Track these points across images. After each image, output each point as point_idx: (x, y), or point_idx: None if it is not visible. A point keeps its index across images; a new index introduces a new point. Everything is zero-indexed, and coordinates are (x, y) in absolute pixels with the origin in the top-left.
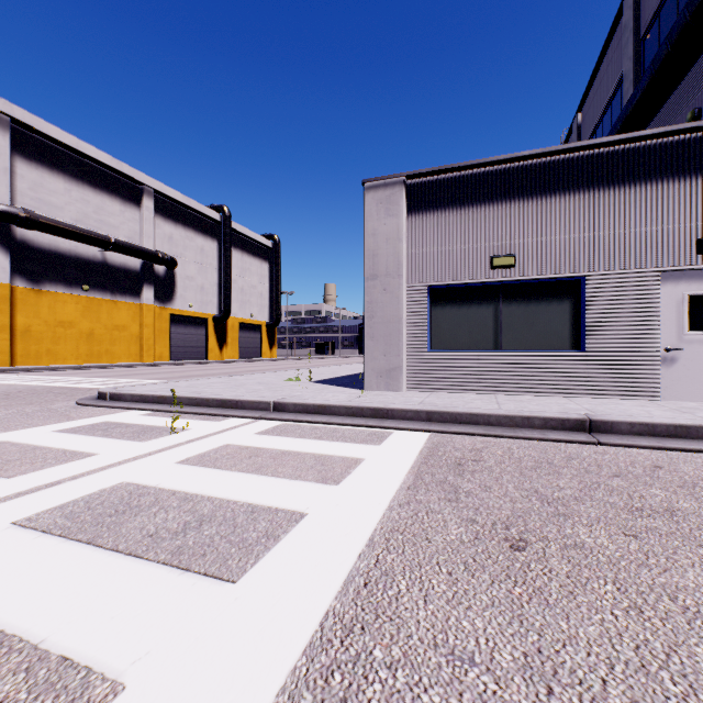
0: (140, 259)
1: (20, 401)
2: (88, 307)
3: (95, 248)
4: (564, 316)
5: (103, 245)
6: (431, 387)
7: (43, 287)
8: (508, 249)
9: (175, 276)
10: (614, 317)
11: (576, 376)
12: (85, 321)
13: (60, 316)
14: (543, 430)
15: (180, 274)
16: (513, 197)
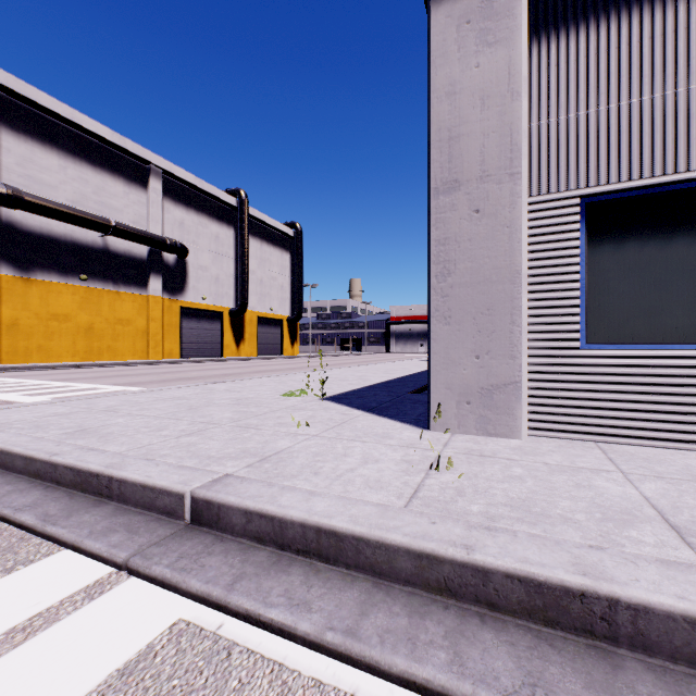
0: (146, 246)
1: None
2: (86, 298)
3: (94, 233)
4: None
5: (102, 229)
6: (589, 429)
7: (33, 275)
8: None
9: (186, 265)
10: None
11: None
12: (83, 314)
13: (54, 309)
14: None
15: (192, 263)
16: None
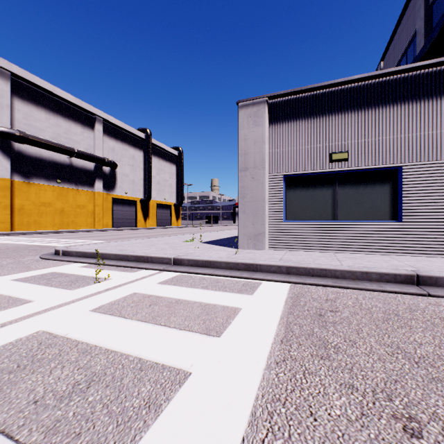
0: (93, 163)
1: (3, 255)
2: (60, 193)
3: (64, 156)
4: (385, 196)
5: (70, 154)
6: (286, 247)
7: (32, 180)
8: (342, 148)
9: (116, 173)
10: (424, 196)
11: (394, 239)
12: (58, 202)
13: (43, 199)
14: (379, 282)
15: (119, 172)
16: (347, 109)
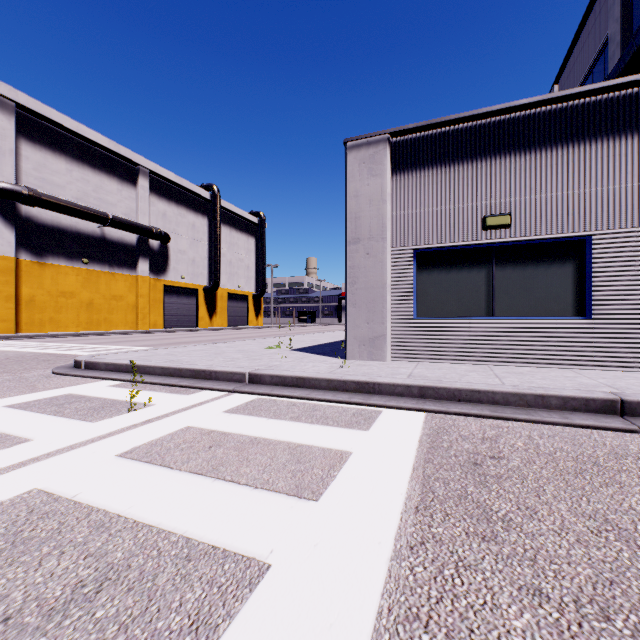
0: (135, 234)
1: None
2: (88, 278)
3: (94, 224)
4: (566, 280)
5: (101, 221)
6: (417, 356)
7: (46, 260)
8: (502, 208)
9: (168, 250)
10: (626, 281)
11: (580, 345)
12: (85, 291)
13: (62, 287)
14: (561, 411)
15: (173, 248)
16: (508, 151)
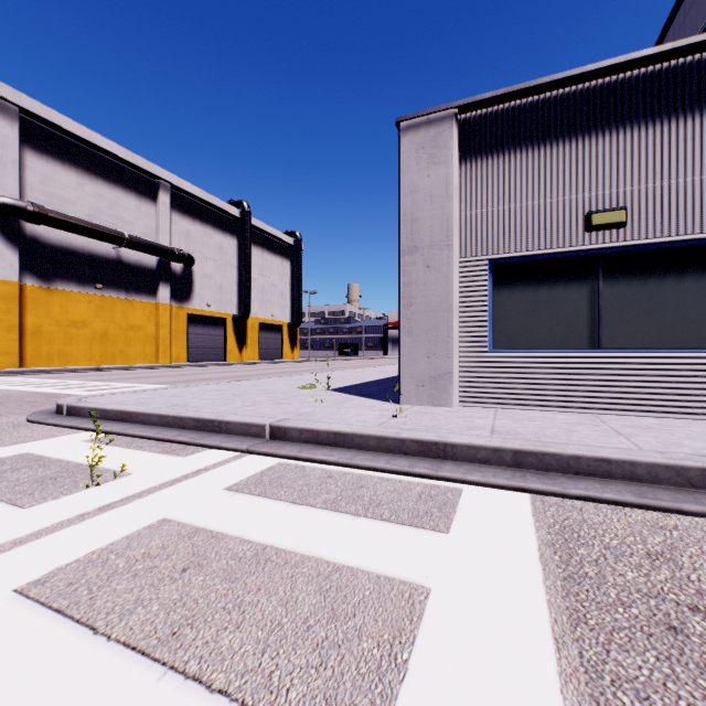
0: (156, 257)
1: None
2: (101, 306)
3: (108, 245)
4: (705, 298)
5: (117, 241)
6: (493, 401)
7: (54, 285)
8: (613, 201)
9: (192, 274)
10: None
11: None
12: (98, 321)
13: (73, 316)
14: None
15: (198, 272)
16: (622, 123)
